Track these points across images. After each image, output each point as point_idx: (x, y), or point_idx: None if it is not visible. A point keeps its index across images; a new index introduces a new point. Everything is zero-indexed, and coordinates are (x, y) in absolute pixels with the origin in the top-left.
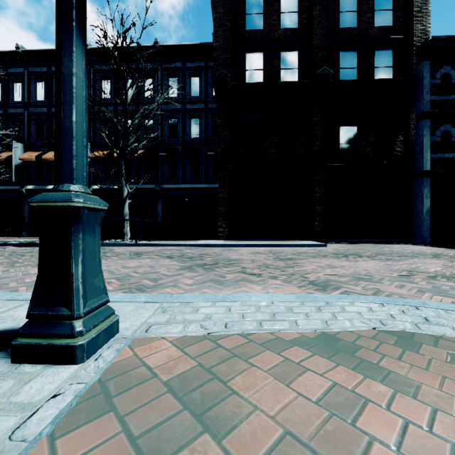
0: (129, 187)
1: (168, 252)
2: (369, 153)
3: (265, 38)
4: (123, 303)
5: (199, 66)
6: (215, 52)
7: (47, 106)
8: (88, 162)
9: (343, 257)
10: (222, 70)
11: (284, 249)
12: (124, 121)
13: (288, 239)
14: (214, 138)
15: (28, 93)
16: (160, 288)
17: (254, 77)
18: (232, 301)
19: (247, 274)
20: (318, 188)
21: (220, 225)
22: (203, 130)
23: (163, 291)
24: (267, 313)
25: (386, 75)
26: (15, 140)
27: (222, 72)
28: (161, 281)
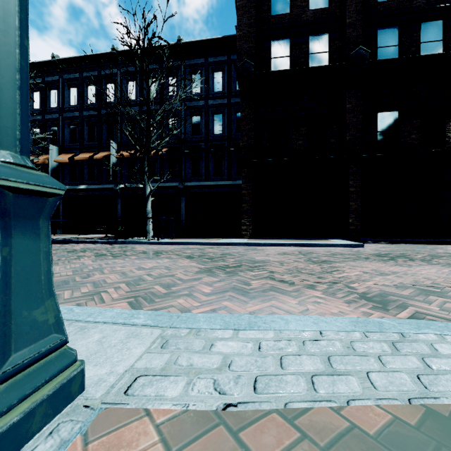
0: (154, 185)
1: (188, 251)
2: (413, 140)
3: (292, 21)
4: (114, 327)
5: (222, 60)
6: (238, 41)
7: (79, 111)
8: (115, 162)
9: (389, 260)
10: (245, 60)
11: (315, 250)
12: (147, 118)
13: (317, 238)
14: (237, 134)
15: (62, 99)
16: (171, 298)
17: (280, 64)
18: (261, 329)
19: (276, 281)
20: (352, 182)
21: (244, 222)
22: (226, 125)
23: (174, 302)
24: (318, 355)
25: (434, 50)
26: (51, 144)
27: (246, 62)
28: (175, 287)
